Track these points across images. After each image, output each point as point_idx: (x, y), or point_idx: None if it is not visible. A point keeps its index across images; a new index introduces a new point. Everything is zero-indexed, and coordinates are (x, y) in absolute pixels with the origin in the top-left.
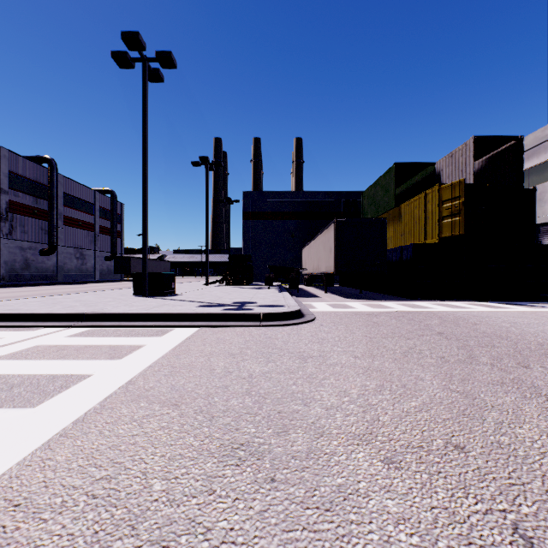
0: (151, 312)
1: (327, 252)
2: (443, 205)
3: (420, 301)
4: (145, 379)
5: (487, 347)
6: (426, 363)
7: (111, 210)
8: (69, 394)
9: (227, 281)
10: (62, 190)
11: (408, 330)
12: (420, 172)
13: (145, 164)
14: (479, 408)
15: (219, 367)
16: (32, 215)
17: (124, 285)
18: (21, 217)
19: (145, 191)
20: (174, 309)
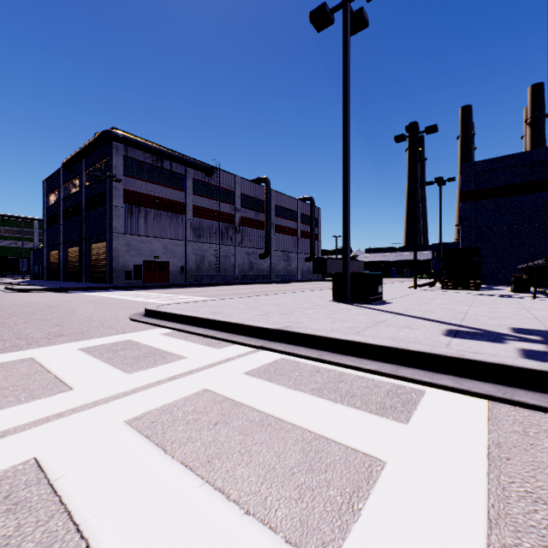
0: (367, 342)
1: None
2: None
3: None
4: None
5: None
6: None
7: (310, 215)
8: None
9: (443, 283)
10: (274, 203)
11: None
12: None
13: (347, 134)
14: None
15: None
16: (254, 226)
17: (321, 285)
18: (248, 228)
19: (347, 168)
20: (403, 336)
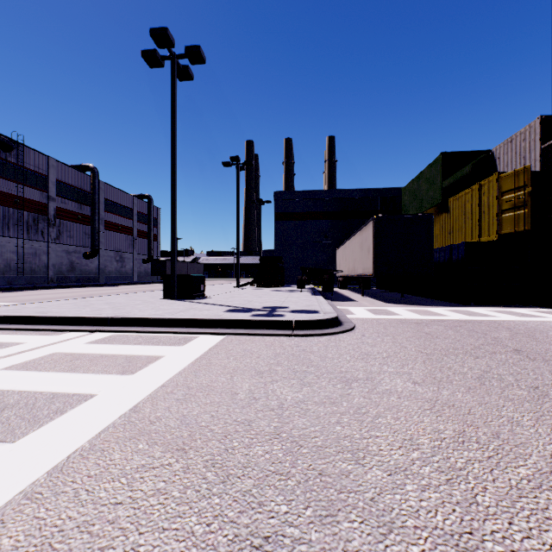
0: (175, 318)
1: (364, 252)
2: (504, 197)
3: (475, 307)
4: (153, 405)
5: None
6: (516, 396)
7: (148, 214)
8: (61, 423)
9: (258, 283)
10: (104, 196)
11: (473, 344)
12: (471, 162)
13: (175, 164)
14: None
15: (243, 391)
16: (77, 220)
17: (159, 287)
18: (67, 222)
19: (175, 191)
20: (200, 314)
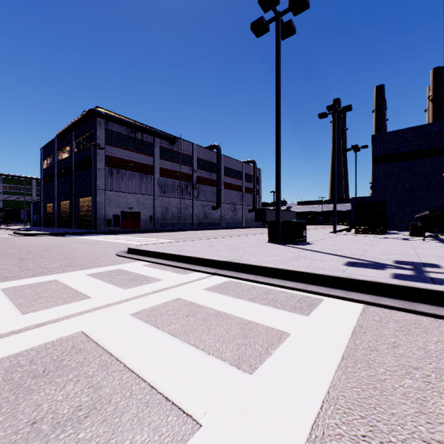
0: (288, 269)
1: None
2: None
3: None
4: None
5: None
6: None
7: (252, 174)
8: None
9: (356, 229)
10: (224, 165)
11: None
12: None
13: (279, 116)
14: None
15: None
16: (208, 184)
17: (261, 231)
18: (203, 185)
19: (279, 142)
20: (314, 266)
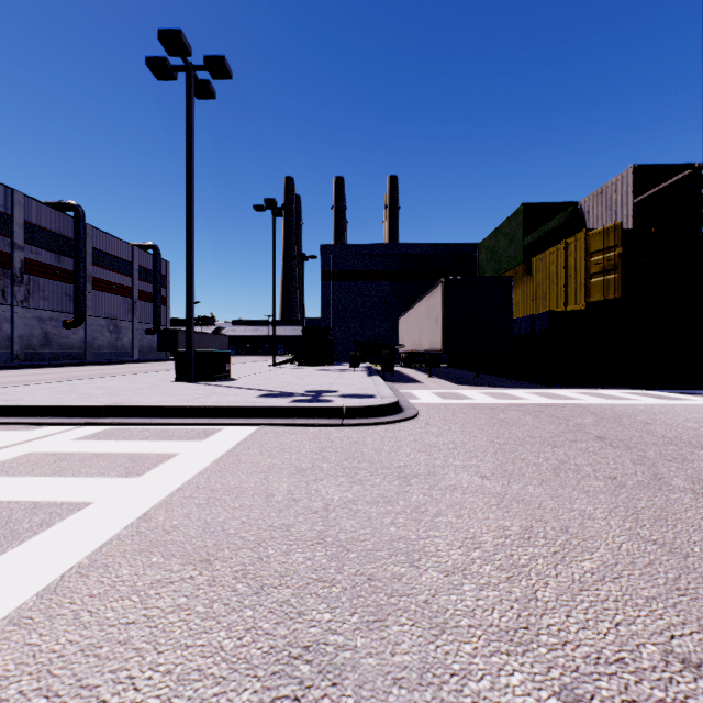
0: (192, 405)
1: (432, 322)
2: (592, 259)
3: (560, 389)
4: (168, 512)
5: (676, 461)
6: (591, 488)
7: (154, 270)
8: (49, 537)
9: (300, 361)
10: (92, 245)
11: (553, 432)
12: (557, 215)
13: (191, 207)
14: (699, 575)
15: (280, 492)
16: (54, 277)
17: (168, 366)
18: (40, 279)
19: (191, 242)
20: (225, 400)
